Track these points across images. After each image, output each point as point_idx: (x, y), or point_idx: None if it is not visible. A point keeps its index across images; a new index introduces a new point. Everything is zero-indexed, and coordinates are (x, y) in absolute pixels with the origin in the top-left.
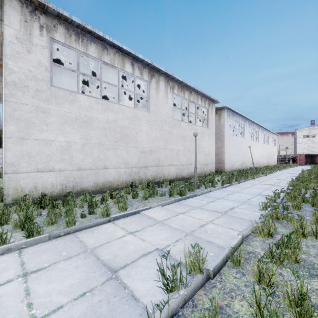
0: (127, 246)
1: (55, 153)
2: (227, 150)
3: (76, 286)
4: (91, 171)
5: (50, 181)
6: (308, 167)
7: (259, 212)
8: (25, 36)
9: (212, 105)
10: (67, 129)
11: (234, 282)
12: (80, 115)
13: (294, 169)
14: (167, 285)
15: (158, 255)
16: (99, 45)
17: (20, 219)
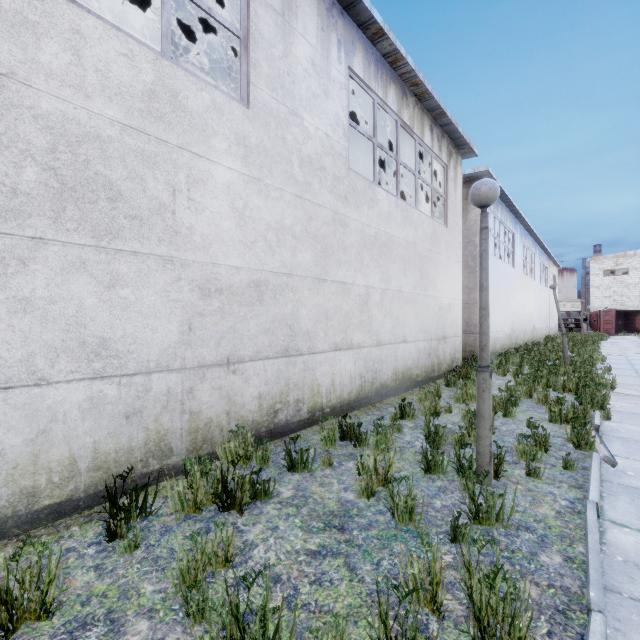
0: None
1: None
2: None
3: None
4: None
5: None
6: (635, 340)
7: None
8: None
9: (457, 159)
10: None
11: None
12: None
13: (617, 344)
14: None
15: None
16: None
17: None
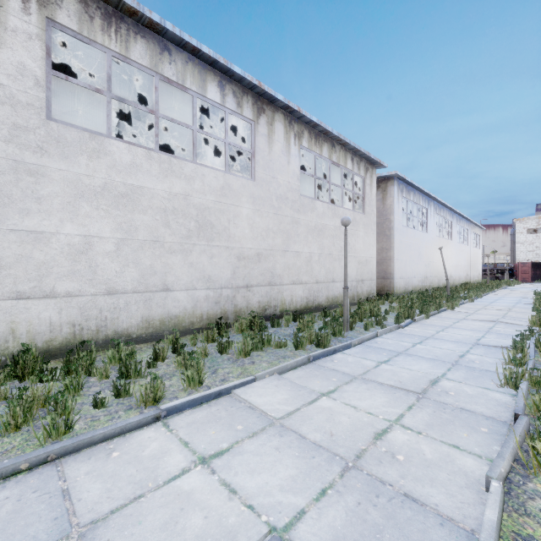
0: (185, 517)
1: (58, 259)
2: (398, 255)
3: None
4: (136, 296)
5: (47, 318)
6: (539, 286)
7: (500, 391)
8: None
9: (372, 171)
10: (84, 210)
11: None
12: (113, 182)
13: (517, 288)
14: None
15: None
16: (153, 42)
17: None
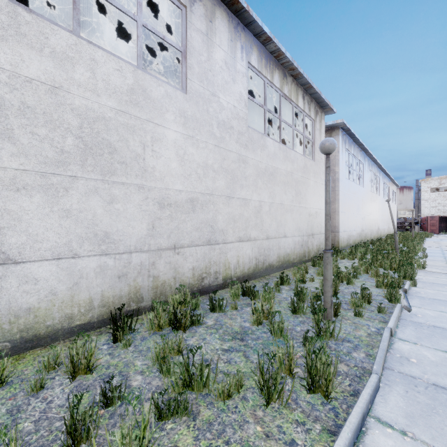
0: None
1: None
2: (342, 208)
3: None
4: None
5: None
6: None
7: None
8: None
9: (321, 115)
10: None
11: None
12: None
13: (438, 240)
14: None
15: None
16: None
17: None
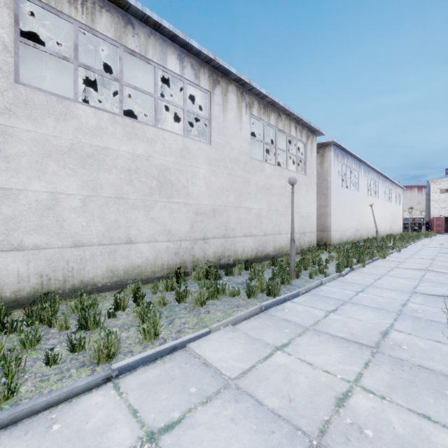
0: None
1: (26, 214)
2: (334, 211)
3: None
4: (101, 248)
5: (15, 269)
6: None
7: None
8: None
9: (313, 138)
10: (51, 168)
11: None
12: (80, 143)
13: (434, 239)
14: None
15: None
16: (118, 16)
17: None
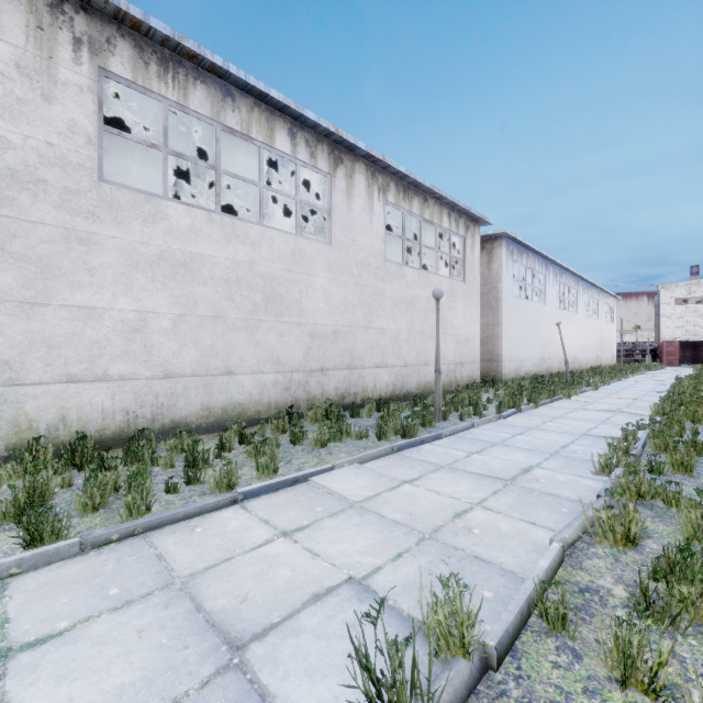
0: (274, 570)
1: (111, 338)
2: (507, 332)
3: (132, 693)
4: (195, 380)
5: (99, 404)
6: (687, 371)
7: (593, 479)
8: (38, 61)
9: (474, 229)
10: (138, 282)
11: (554, 680)
12: (170, 250)
13: (658, 374)
14: (378, 700)
15: (353, 597)
16: (215, 88)
17: (15, 498)
